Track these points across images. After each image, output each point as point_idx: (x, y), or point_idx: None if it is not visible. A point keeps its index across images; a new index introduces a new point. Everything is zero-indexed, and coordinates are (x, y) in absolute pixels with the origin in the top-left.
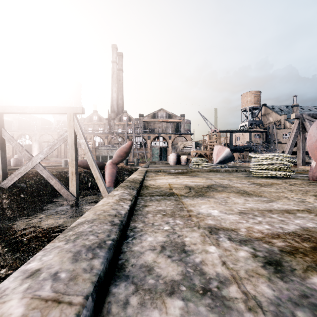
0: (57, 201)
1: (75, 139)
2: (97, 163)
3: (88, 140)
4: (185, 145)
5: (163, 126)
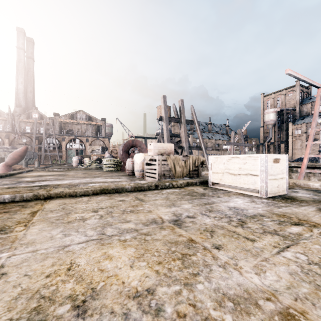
0: None
1: None
2: None
3: None
4: (93, 149)
5: (82, 128)
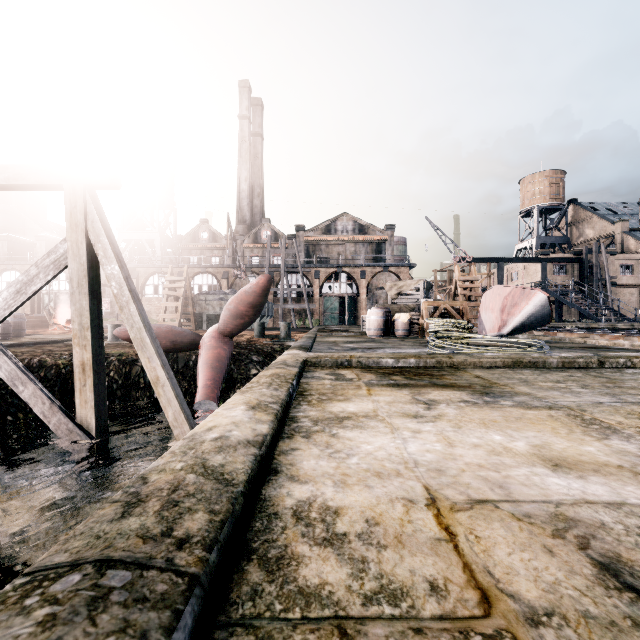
0: (51, 443)
1: (92, 265)
2: (180, 334)
3: (176, 278)
4: (402, 290)
5: (347, 251)
